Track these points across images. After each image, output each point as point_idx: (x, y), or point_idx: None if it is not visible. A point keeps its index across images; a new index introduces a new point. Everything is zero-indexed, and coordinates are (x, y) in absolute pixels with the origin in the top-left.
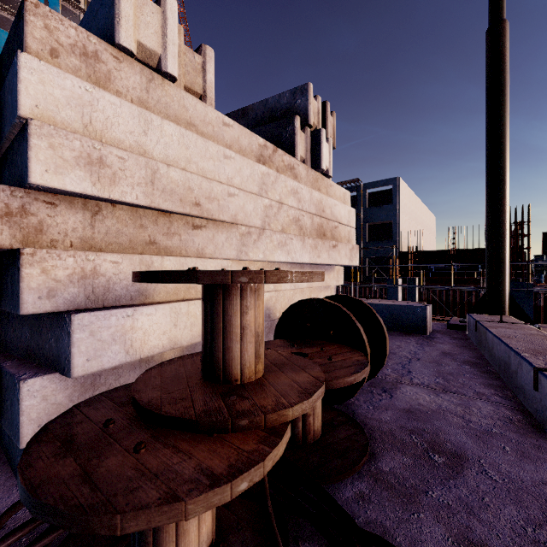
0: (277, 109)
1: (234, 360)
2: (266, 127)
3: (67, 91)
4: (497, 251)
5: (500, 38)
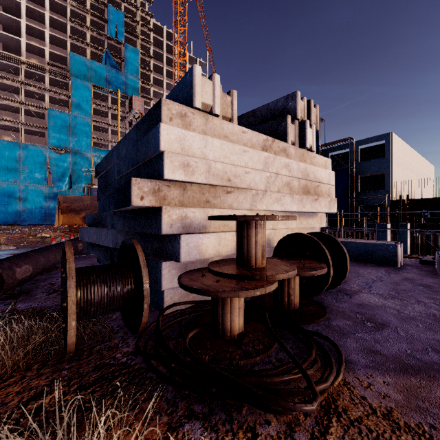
0: (275, 110)
1: (252, 256)
2: (267, 124)
3: (176, 135)
4: None
5: None
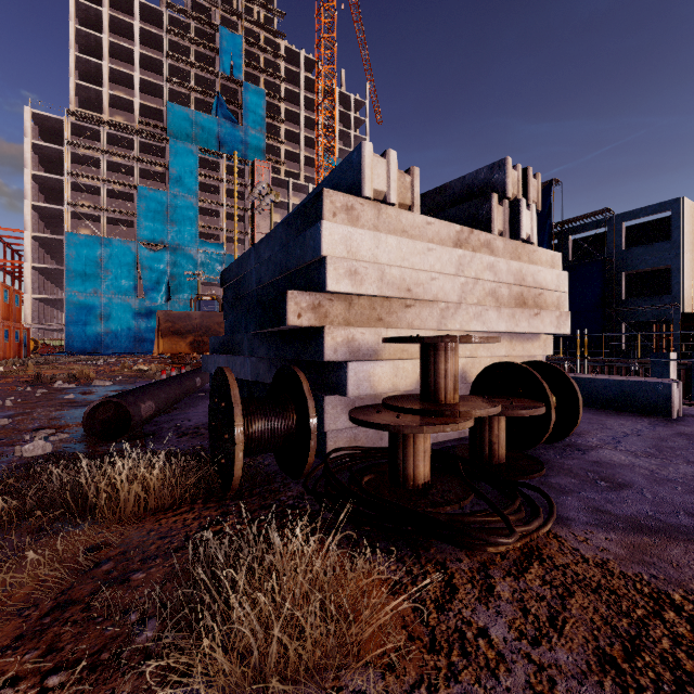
0: (474, 185)
1: (440, 389)
2: (463, 206)
3: (340, 235)
4: None
5: None
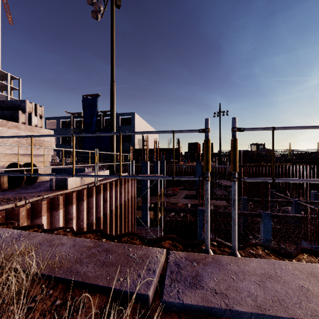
0: (16, 105)
1: None
2: (9, 111)
3: None
4: (112, 151)
5: (112, 86)
